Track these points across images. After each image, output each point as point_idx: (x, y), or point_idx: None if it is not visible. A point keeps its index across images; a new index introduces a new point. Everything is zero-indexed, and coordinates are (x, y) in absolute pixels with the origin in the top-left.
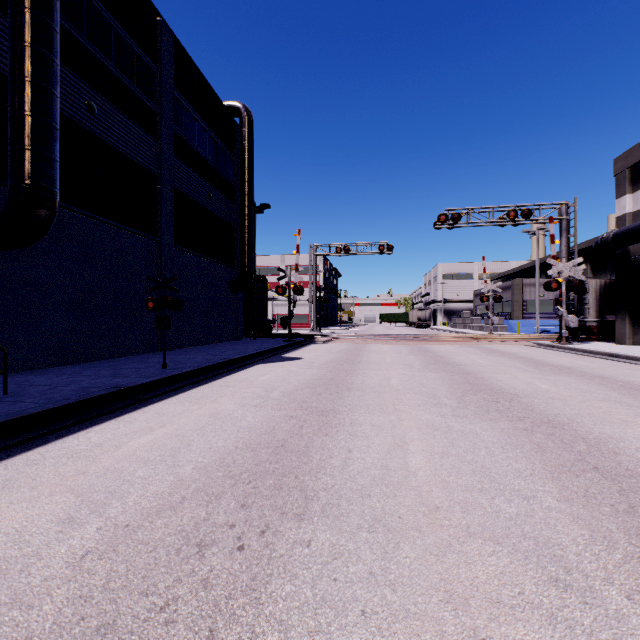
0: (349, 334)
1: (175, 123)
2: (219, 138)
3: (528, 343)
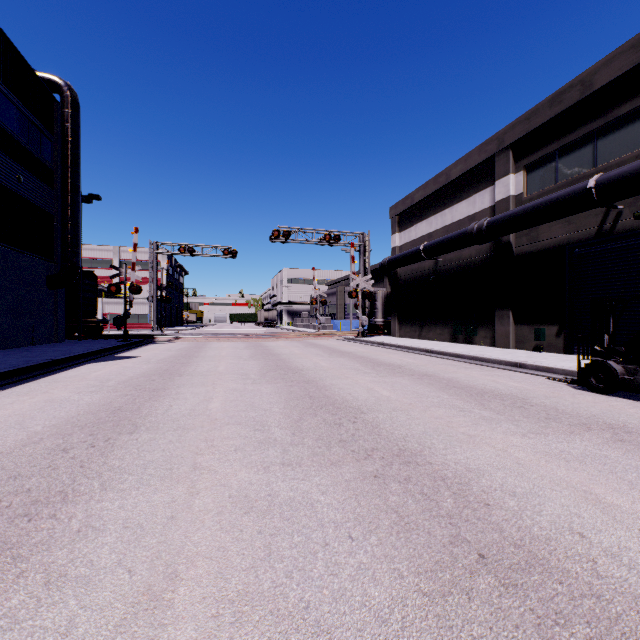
0: (193, 334)
1: None
2: (32, 113)
3: (340, 338)
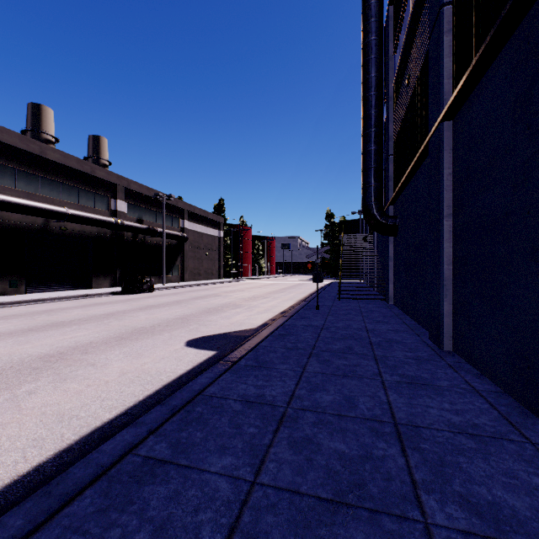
0: None
1: None
2: None
3: None
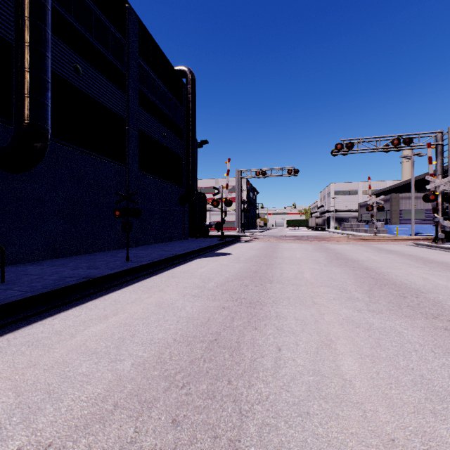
0: (265, 235)
1: (139, 82)
2: (171, 93)
3: (408, 243)
